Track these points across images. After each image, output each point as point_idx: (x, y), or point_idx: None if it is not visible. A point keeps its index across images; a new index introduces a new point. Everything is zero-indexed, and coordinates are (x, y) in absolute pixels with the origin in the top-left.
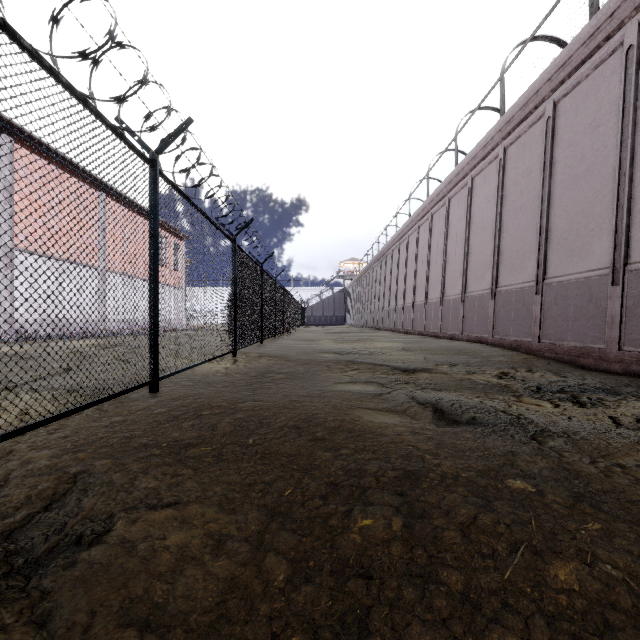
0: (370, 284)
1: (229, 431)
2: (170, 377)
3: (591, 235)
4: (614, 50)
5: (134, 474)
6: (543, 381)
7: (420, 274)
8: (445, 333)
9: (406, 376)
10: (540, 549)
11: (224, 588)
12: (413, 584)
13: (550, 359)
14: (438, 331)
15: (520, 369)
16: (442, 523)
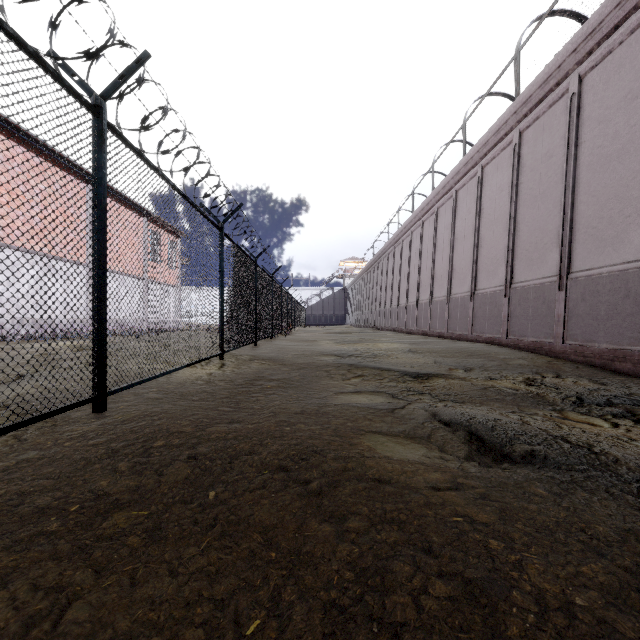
0: (371, 283)
1: (183, 477)
2: (136, 387)
3: (627, 222)
4: None
5: None
6: (581, 390)
7: (424, 271)
8: (452, 333)
9: (419, 384)
10: None
11: None
12: None
13: (577, 363)
14: (444, 331)
15: (546, 374)
16: None
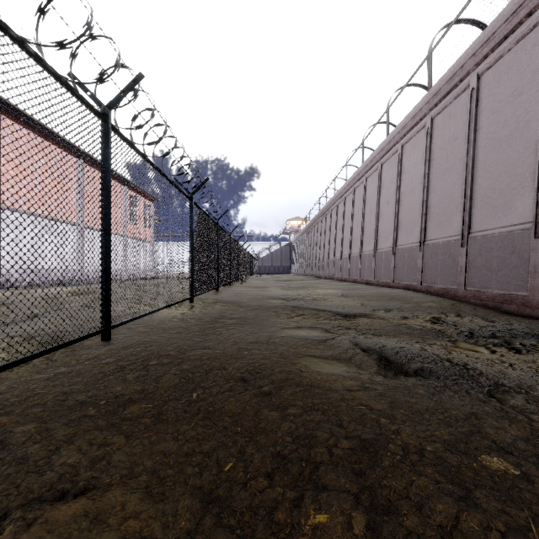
0: (312, 239)
1: (173, 384)
2: (128, 323)
3: (514, 193)
4: (535, 25)
5: (56, 445)
6: (474, 326)
7: (356, 230)
8: (378, 281)
9: (347, 321)
10: None
11: None
12: None
13: (475, 305)
14: (372, 279)
15: (449, 314)
16: (415, 524)
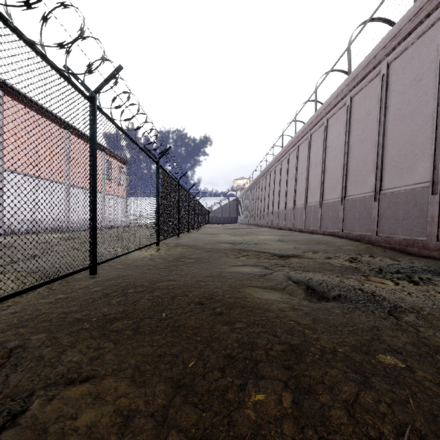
0: (254, 195)
1: (147, 307)
2: (108, 262)
3: (416, 158)
4: (433, 24)
5: (62, 348)
6: (383, 264)
7: (290, 188)
8: (308, 229)
9: (282, 260)
10: (424, 433)
11: None
12: None
13: (385, 248)
14: (303, 227)
15: (364, 255)
16: (327, 400)
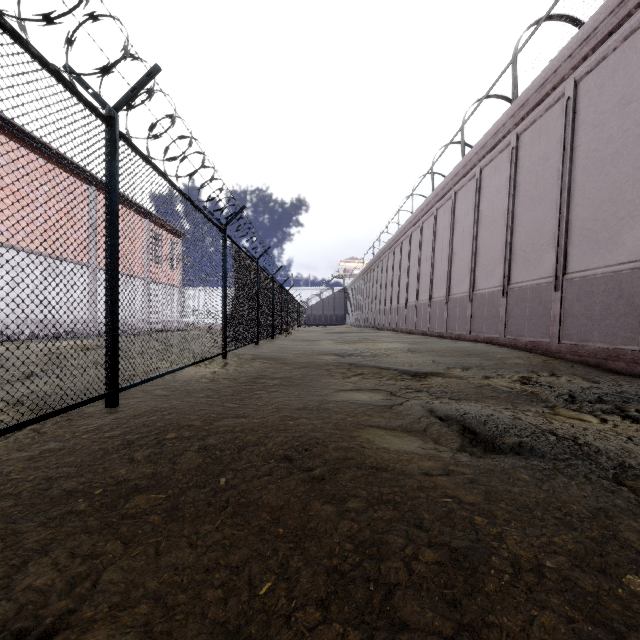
0: (371, 283)
1: (195, 466)
2: (144, 385)
3: (621, 224)
4: None
5: (23, 557)
6: (574, 388)
7: (424, 272)
8: (451, 333)
9: (417, 382)
10: None
11: None
12: None
13: (572, 362)
14: (443, 331)
15: (542, 373)
16: None
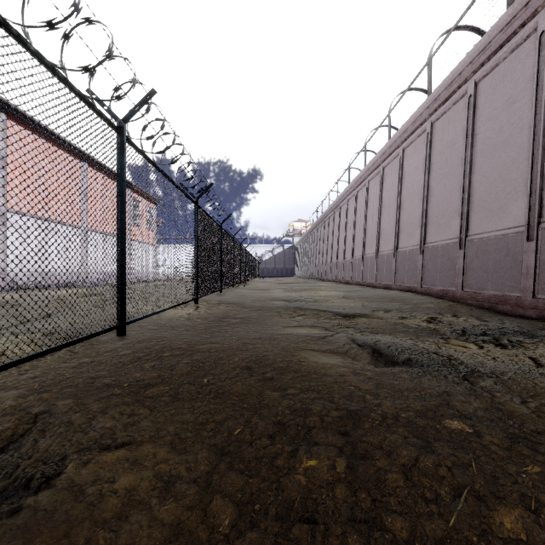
0: (315, 241)
1: (186, 371)
2: (138, 322)
3: (508, 197)
4: (528, 35)
5: (93, 414)
6: (467, 325)
7: (358, 233)
8: (380, 283)
9: (347, 321)
10: (483, 494)
11: (168, 535)
12: (358, 531)
13: (472, 306)
14: (374, 282)
15: (446, 314)
16: (384, 465)
